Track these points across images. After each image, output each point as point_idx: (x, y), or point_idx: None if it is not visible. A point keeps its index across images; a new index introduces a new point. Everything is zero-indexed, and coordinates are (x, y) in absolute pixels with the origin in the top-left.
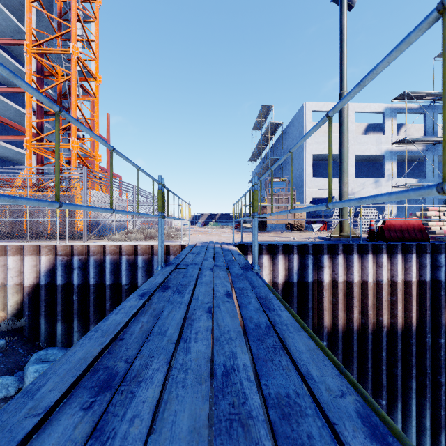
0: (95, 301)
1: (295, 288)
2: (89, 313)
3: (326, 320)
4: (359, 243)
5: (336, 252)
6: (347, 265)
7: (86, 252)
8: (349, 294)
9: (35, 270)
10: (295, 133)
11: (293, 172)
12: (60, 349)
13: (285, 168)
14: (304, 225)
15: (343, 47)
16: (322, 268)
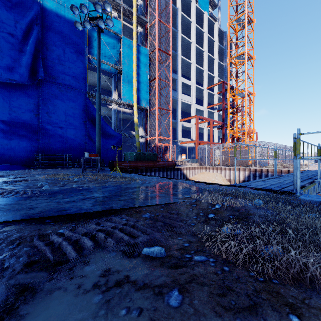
0: None
1: None
2: None
3: None
4: None
5: None
6: None
7: (260, 171)
8: None
9: (243, 176)
10: None
11: None
12: None
13: None
14: None
15: None
16: None
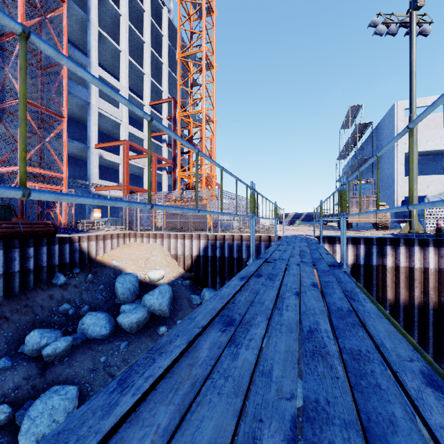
0: (228, 267)
1: (361, 269)
2: (225, 273)
3: (389, 294)
4: (423, 238)
5: (398, 244)
6: (409, 255)
7: (222, 239)
8: (411, 277)
9: (197, 248)
10: (386, 132)
11: (383, 171)
12: (213, 289)
13: (375, 167)
14: (388, 224)
15: (412, 78)
16: (385, 256)
